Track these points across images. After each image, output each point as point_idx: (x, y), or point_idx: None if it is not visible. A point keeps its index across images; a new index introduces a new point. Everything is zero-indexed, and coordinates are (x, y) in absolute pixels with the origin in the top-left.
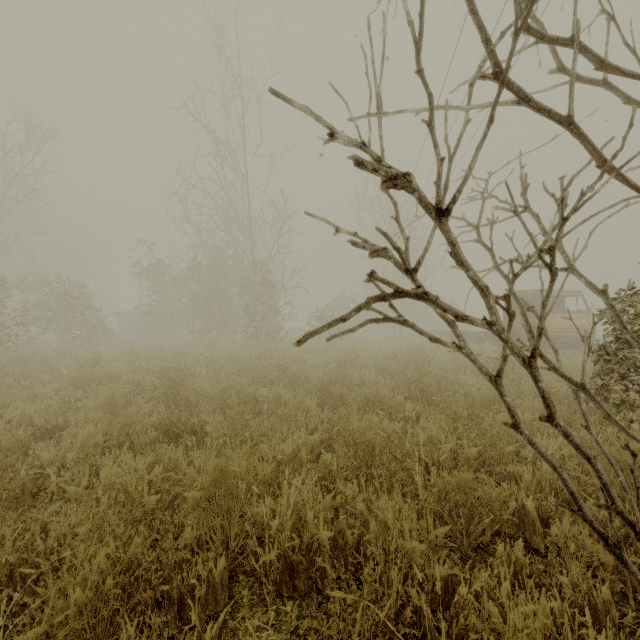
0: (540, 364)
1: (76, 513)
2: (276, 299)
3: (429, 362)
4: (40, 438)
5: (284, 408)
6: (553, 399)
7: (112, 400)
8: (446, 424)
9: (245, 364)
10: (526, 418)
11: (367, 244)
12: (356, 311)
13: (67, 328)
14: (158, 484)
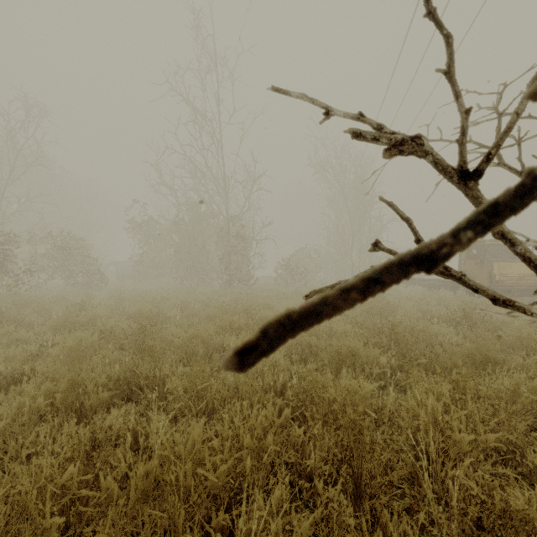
0: (504, 312)
1: None
2: (247, 250)
3: (394, 309)
4: (6, 387)
5: None
6: None
7: (79, 348)
8: (445, 395)
9: (216, 310)
10: (536, 385)
11: (381, 132)
12: (477, 225)
13: (71, 275)
14: (72, 490)
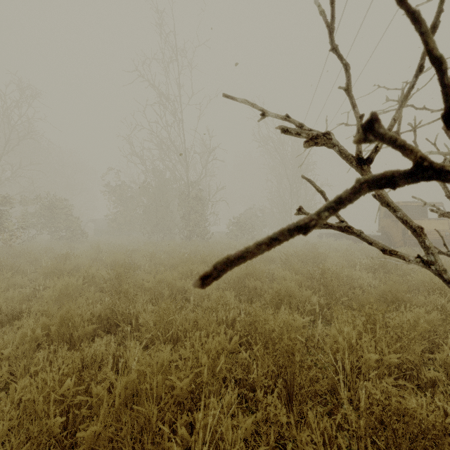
0: None
1: (3, 412)
2: (204, 209)
3: (324, 259)
4: (7, 322)
5: (207, 299)
6: (448, 296)
7: (67, 291)
8: (360, 325)
9: (179, 259)
10: (432, 317)
11: (302, 129)
12: (331, 209)
13: (56, 231)
14: (69, 398)
